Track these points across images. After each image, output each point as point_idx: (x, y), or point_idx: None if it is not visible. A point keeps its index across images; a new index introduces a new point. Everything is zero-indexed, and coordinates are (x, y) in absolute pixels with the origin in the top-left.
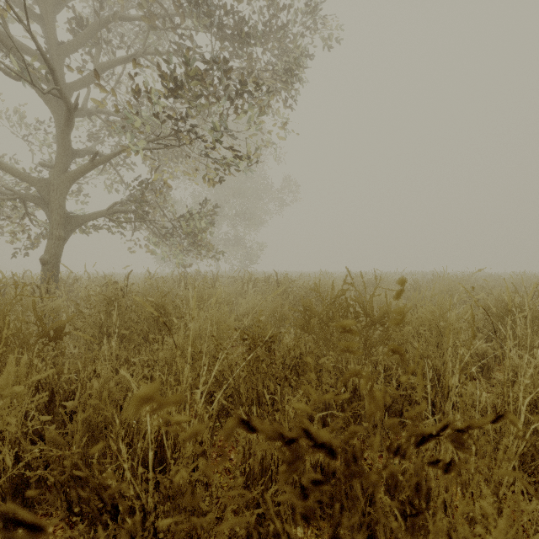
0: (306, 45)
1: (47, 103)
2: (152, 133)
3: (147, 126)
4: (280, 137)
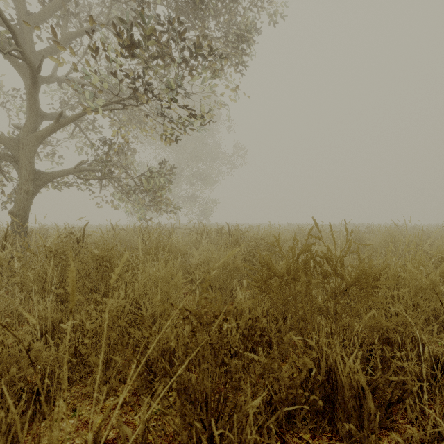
0: (254, 19)
1: (16, 67)
2: (114, 96)
3: (105, 84)
4: (231, 99)
